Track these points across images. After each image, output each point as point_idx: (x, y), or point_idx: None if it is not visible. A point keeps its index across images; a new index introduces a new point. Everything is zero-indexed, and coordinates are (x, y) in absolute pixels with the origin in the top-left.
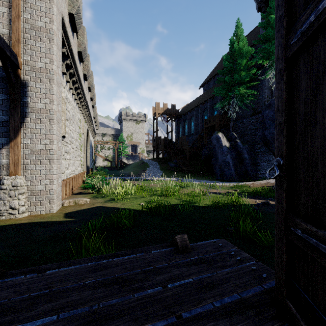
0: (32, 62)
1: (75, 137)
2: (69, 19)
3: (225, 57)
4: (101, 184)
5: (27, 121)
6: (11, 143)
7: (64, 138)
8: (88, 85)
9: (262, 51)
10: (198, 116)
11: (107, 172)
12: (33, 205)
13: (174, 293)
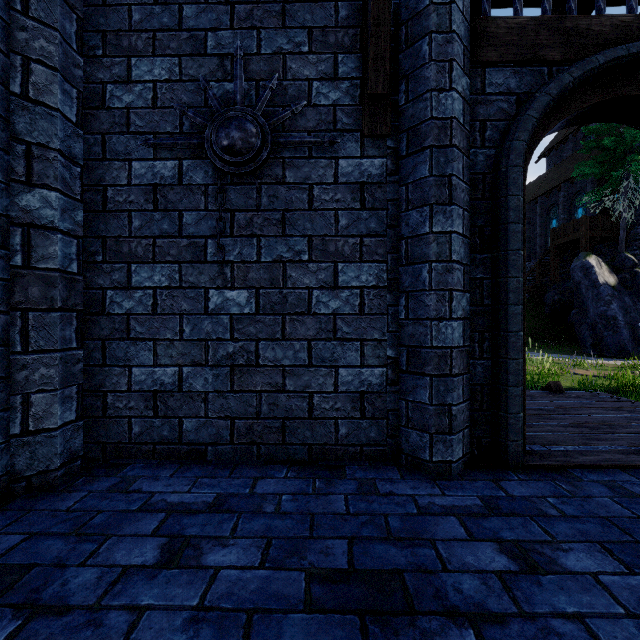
0: None
1: None
2: None
3: None
4: None
5: None
6: None
7: None
8: None
9: None
10: (536, 221)
11: None
12: None
13: (561, 403)
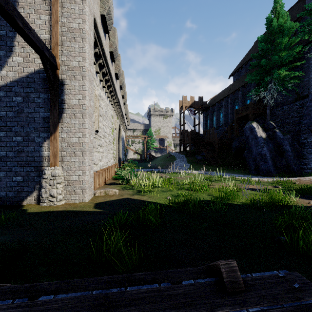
0: (68, 62)
1: (108, 132)
2: (101, 20)
3: (261, 38)
4: (130, 175)
5: (64, 116)
6: (51, 137)
7: (98, 132)
8: (119, 84)
9: (311, 23)
10: (228, 106)
11: (137, 165)
12: (69, 193)
13: None
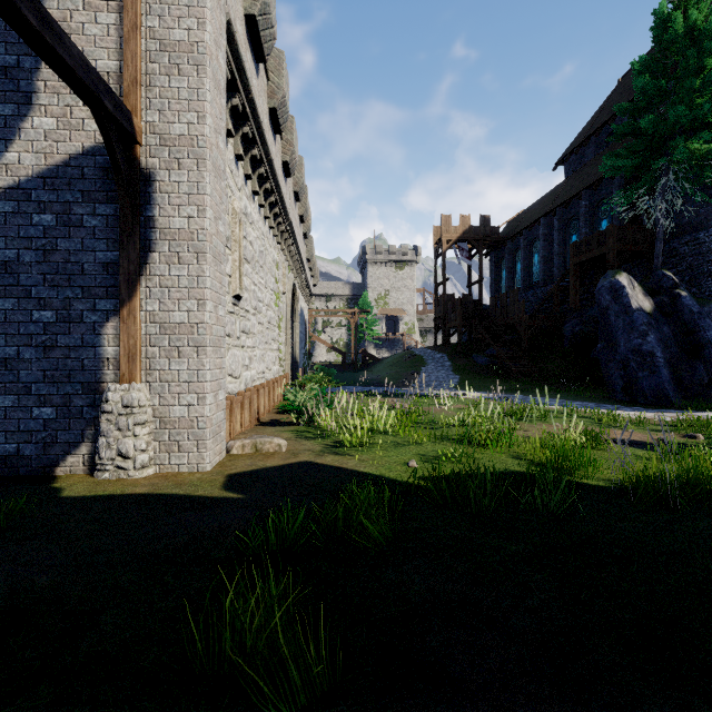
0: (163, 125)
1: (266, 299)
2: (246, 30)
3: (641, 64)
4: (317, 403)
5: (152, 260)
6: (122, 310)
7: (241, 300)
8: (294, 188)
9: None
10: (553, 237)
11: (335, 377)
12: (164, 450)
13: None
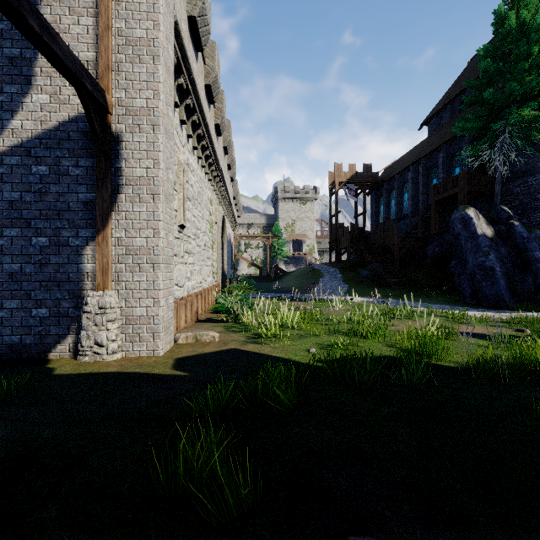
0: (128, 100)
1: (203, 228)
2: (188, 27)
3: (484, 50)
4: (241, 306)
5: (120, 200)
6: (98, 237)
7: (184, 229)
8: (223, 144)
9: None
10: (419, 181)
11: (254, 286)
12: (129, 340)
13: None
